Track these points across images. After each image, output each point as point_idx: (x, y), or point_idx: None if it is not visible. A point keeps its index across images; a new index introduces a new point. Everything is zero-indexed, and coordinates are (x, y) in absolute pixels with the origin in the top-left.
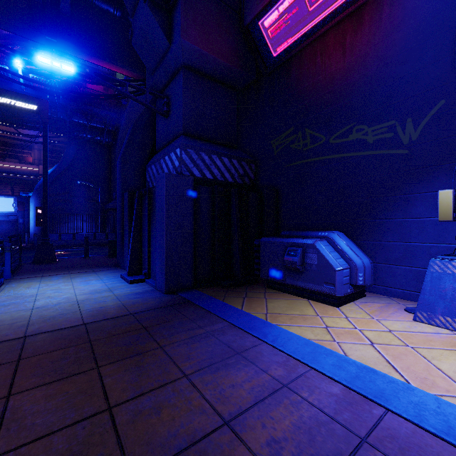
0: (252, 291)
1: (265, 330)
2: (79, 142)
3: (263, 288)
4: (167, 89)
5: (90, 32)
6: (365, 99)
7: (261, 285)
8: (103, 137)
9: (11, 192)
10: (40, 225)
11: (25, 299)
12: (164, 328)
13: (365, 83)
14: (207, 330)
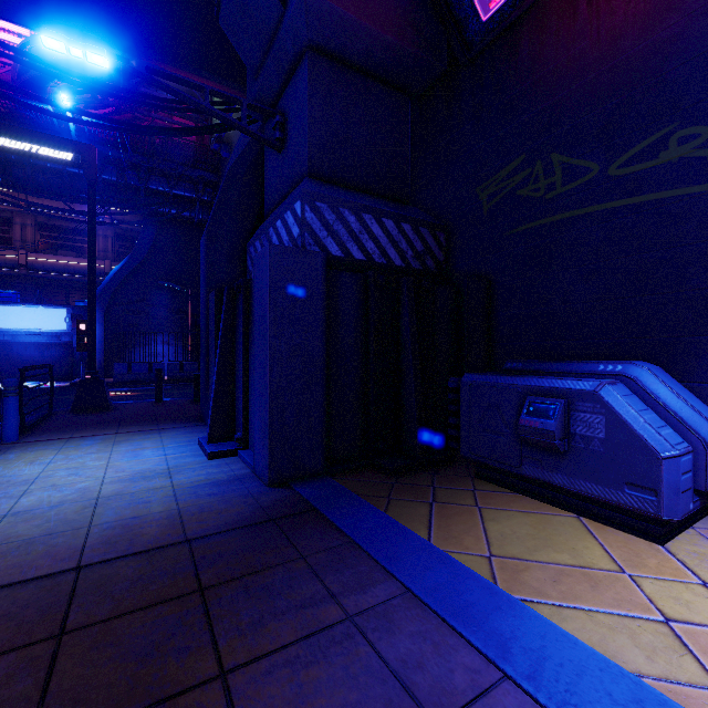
0: (446, 487)
1: (500, 625)
2: (160, 222)
3: (468, 480)
4: (281, 100)
5: (157, 21)
6: (702, 67)
7: (463, 470)
8: (195, 212)
9: (65, 301)
10: (84, 350)
11: (8, 490)
12: (245, 596)
13: (702, 31)
14: (349, 612)
